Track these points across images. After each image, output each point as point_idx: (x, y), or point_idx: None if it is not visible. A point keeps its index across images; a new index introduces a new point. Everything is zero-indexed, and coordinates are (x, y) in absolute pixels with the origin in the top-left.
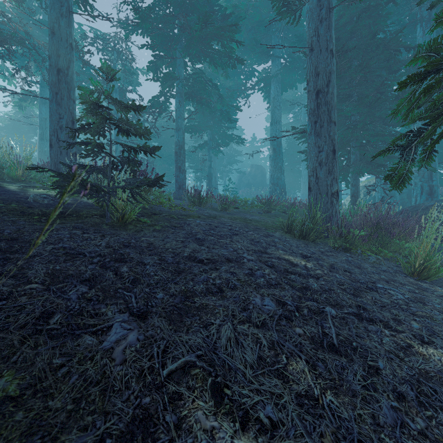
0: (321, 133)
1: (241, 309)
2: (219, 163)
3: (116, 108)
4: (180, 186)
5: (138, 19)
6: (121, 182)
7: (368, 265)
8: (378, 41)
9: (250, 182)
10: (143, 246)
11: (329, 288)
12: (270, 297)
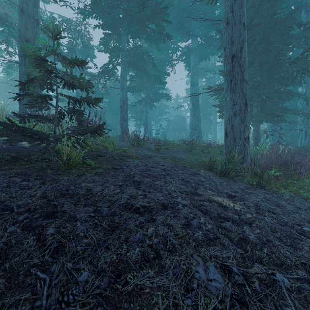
0: (235, 89)
1: (184, 290)
2: (153, 114)
3: (62, 64)
4: (124, 131)
5: (91, 5)
6: (65, 130)
7: (284, 202)
8: (275, 19)
9: (175, 127)
10: (81, 193)
11: (266, 240)
12: (213, 263)
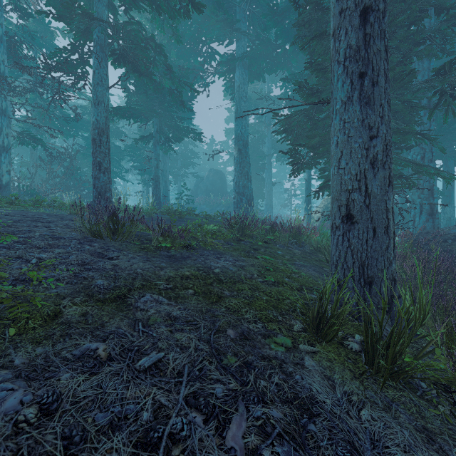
0: (370, 99)
1: None
2: (173, 165)
3: None
4: (100, 194)
5: None
6: None
7: None
8: None
9: (209, 188)
10: None
11: None
12: None
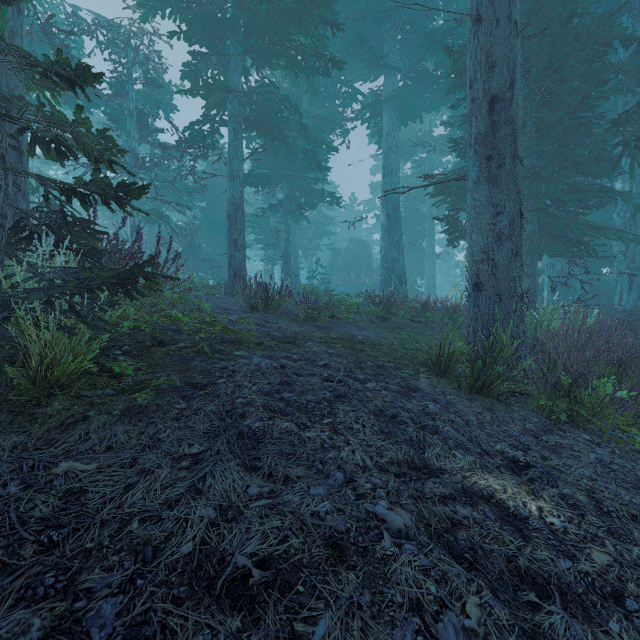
0: (498, 179)
1: None
2: (302, 236)
3: (24, 79)
4: (236, 273)
5: None
6: (21, 282)
7: None
8: (575, 28)
9: (349, 264)
10: (36, 518)
11: None
12: None
